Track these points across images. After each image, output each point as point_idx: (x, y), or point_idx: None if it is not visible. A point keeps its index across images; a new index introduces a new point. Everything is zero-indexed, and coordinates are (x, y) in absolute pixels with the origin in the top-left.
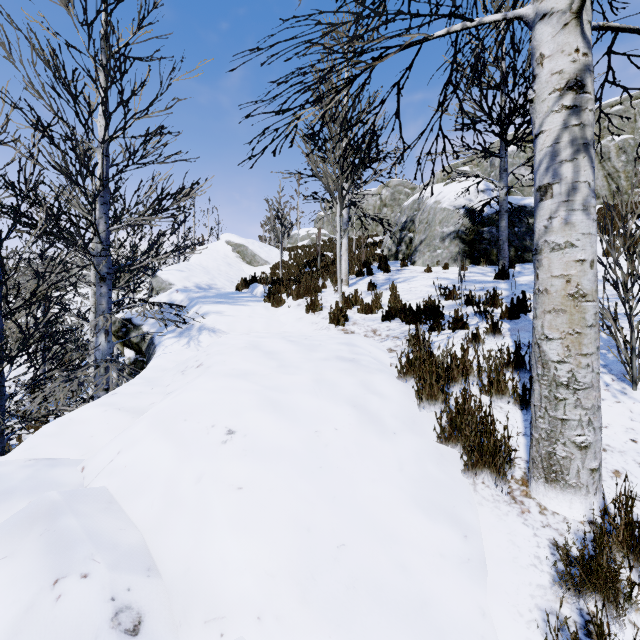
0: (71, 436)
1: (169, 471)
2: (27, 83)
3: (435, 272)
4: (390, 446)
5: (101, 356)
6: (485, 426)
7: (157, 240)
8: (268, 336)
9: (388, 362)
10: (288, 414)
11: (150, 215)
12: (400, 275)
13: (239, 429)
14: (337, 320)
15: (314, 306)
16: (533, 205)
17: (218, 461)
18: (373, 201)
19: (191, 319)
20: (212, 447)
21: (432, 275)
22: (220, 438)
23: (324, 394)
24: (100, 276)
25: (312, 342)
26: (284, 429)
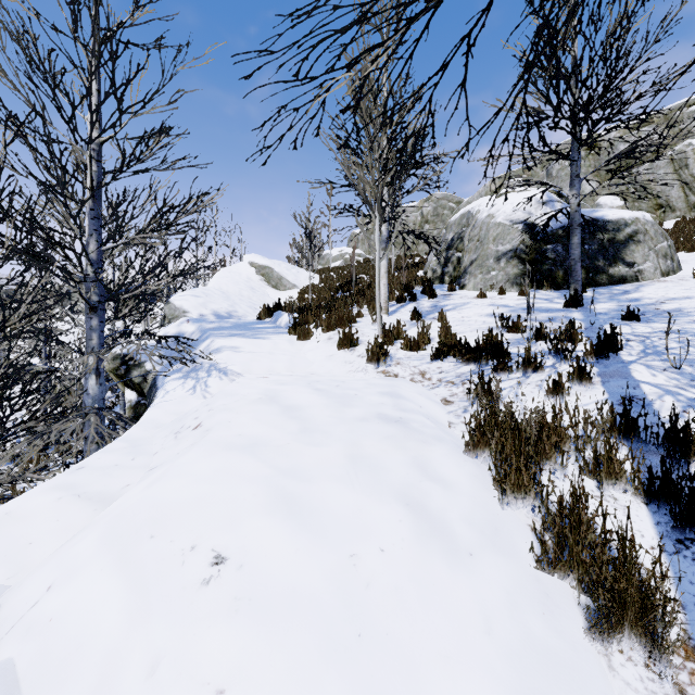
0: (0, 543)
1: (111, 640)
2: (0, 72)
3: (490, 298)
4: (467, 581)
5: (91, 402)
6: (609, 544)
7: (161, 262)
8: (290, 381)
9: (445, 421)
10: (309, 521)
11: (150, 232)
12: (448, 301)
13: (232, 553)
14: (376, 359)
15: (348, 341)
16: (606, 218)
17: (191, 625)
18: (413, 217)
19: (201, 356)
20: (185, 593)
21: (487, 301)
22: (200, 573)
23: (362, 482)
24: (89, 305)
25: (345, 391)
26: (302, 552)
